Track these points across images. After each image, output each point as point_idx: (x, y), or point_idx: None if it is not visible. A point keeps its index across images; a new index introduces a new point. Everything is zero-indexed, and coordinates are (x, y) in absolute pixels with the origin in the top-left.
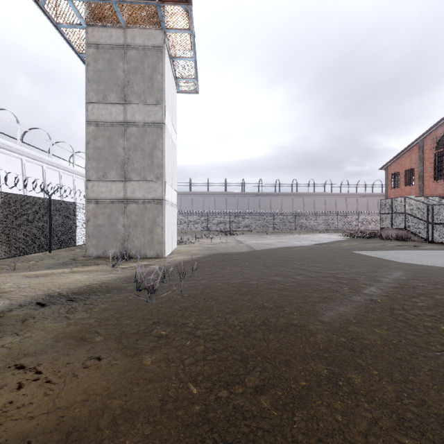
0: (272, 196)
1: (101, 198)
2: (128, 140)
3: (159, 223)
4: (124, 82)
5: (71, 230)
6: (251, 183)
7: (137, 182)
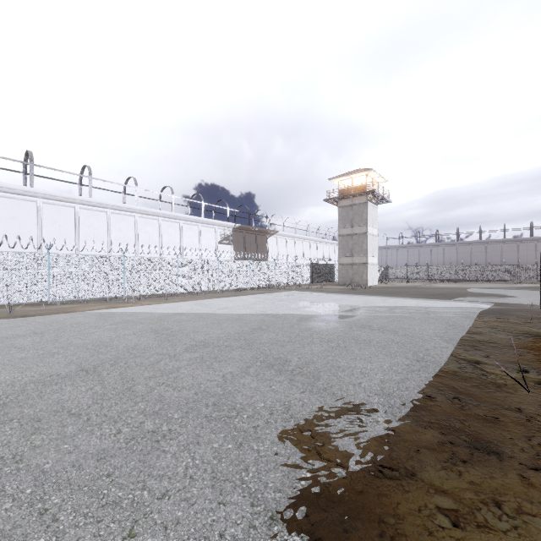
0: (521, 242)
1: (344, 263)
2: (353, 241)
3: (364, 272)
4: (351, 219)
5: (332, 275)
6: (489, 230)
7: (356, 257)
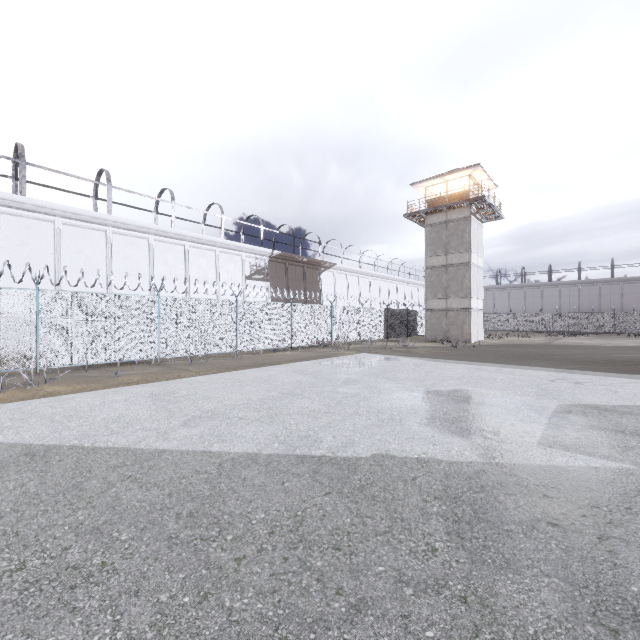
0: None
1: (433, 308)
2: (448, 275)
3: (466, 322)
4: (446, 242)
5: (415, 326)
6: (626, 264)
7: (453, 299)
